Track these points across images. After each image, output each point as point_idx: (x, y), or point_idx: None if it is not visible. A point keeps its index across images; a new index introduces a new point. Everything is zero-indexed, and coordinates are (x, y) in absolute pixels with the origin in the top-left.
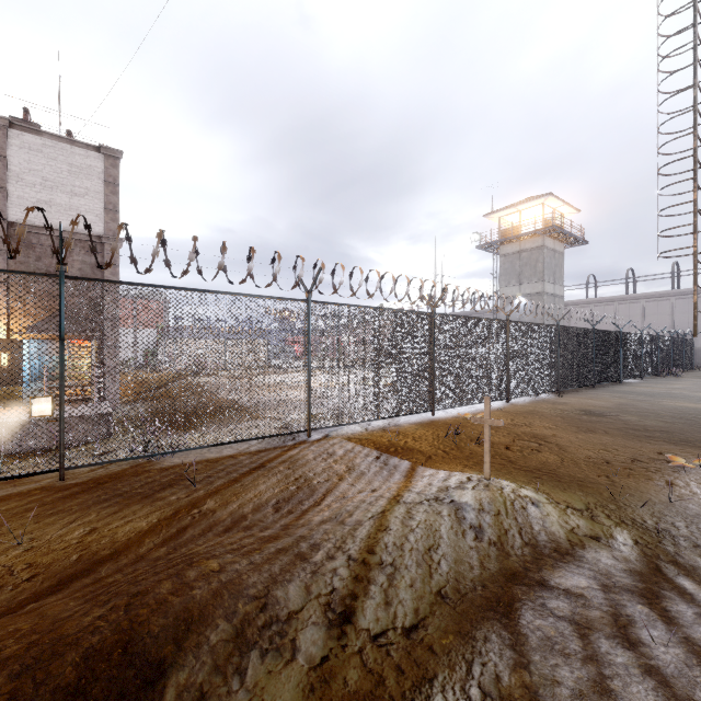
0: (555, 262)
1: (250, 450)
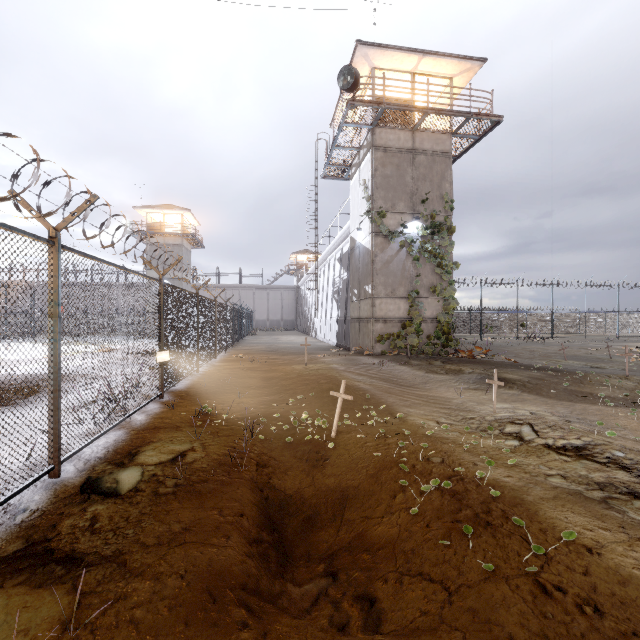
0: (188, 257)
1: (194, 379)
